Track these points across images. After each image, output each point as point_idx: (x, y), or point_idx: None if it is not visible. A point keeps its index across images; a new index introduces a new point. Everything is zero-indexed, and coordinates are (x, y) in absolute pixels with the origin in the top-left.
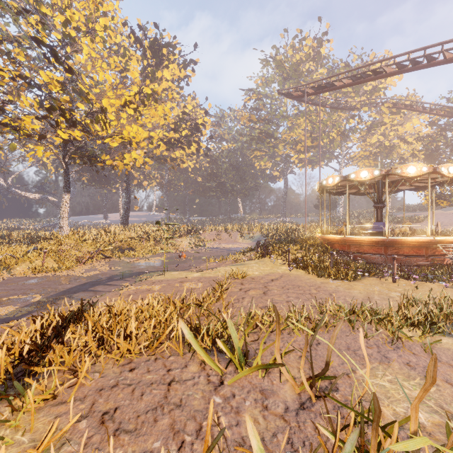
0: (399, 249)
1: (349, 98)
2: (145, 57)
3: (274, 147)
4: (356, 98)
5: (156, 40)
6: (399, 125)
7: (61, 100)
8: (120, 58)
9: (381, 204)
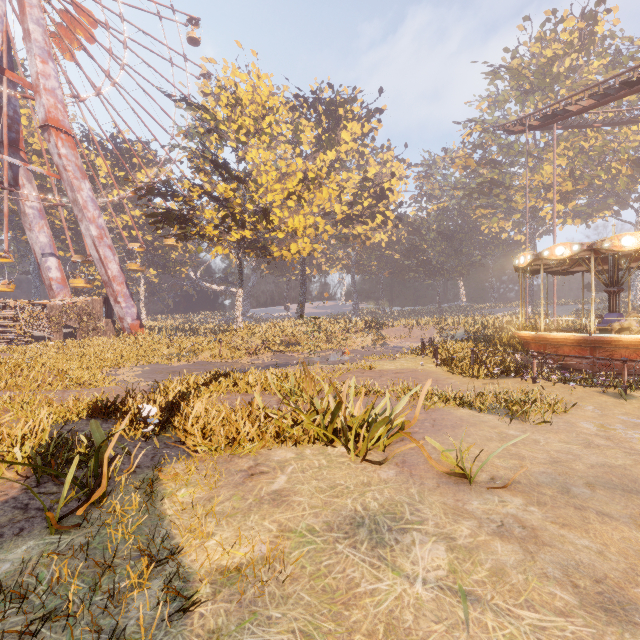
0: (613, 351)
1: None
2: (320, 123)
3: (508, 200)
4: None
5: (331, 101)
6: None
7: (235, 204)
8: (287, 145)
9: (615, 287)
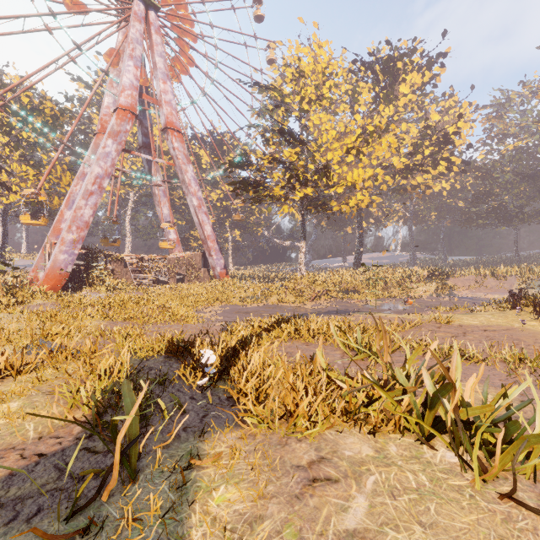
0: None
1: None
2: (377, 82)
3: None
4: None
5: (389, 58)
6: None
7: (298, 166)
8: (345, 105)
9: None
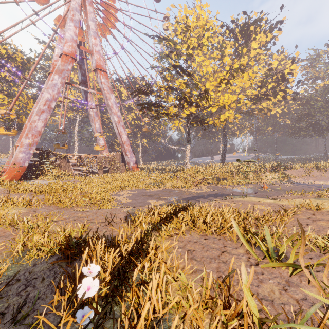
0: None
1: None
2: (236, 41)
3: None
4: None
5: (245, 23)
6: None
7: (185, 93)
8: (217, 52)
9: None
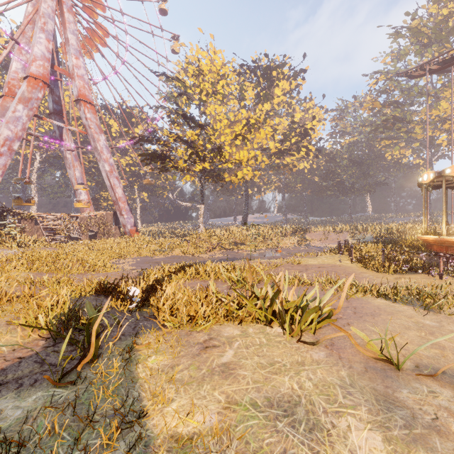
0: None
1: None
2: (259, 83)
3: (408, 132)
4: None
5: (267, 67)
6: None
7: (198, 145)
8: (235, 100)
9: None
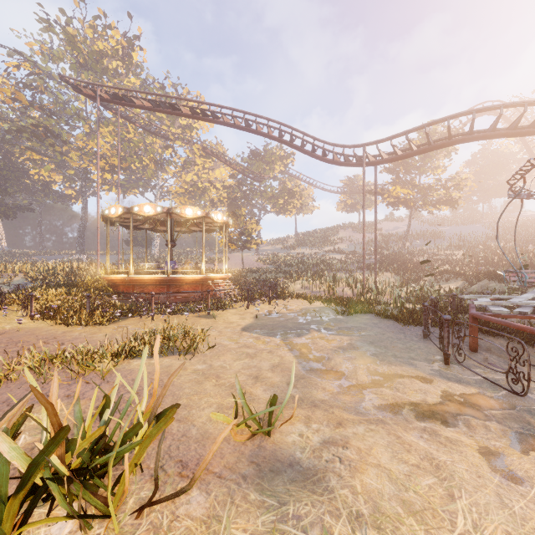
0: (180, 287)
1: (164, 125)
2: None
3: (64, 154)
4: (172, 128)
5: None
6: (211, 170)
7: None
8: None
9: (173, 242)
